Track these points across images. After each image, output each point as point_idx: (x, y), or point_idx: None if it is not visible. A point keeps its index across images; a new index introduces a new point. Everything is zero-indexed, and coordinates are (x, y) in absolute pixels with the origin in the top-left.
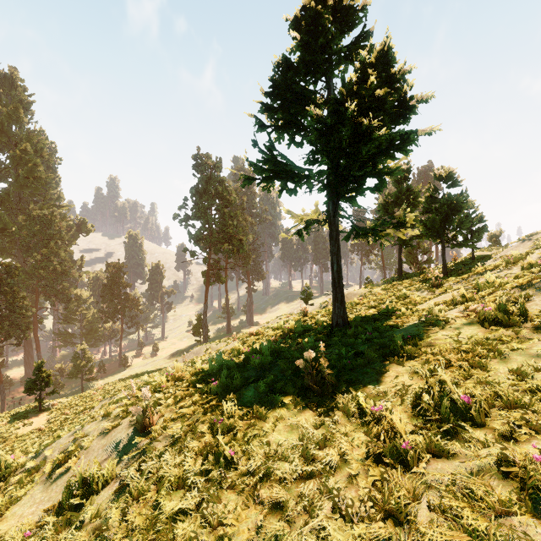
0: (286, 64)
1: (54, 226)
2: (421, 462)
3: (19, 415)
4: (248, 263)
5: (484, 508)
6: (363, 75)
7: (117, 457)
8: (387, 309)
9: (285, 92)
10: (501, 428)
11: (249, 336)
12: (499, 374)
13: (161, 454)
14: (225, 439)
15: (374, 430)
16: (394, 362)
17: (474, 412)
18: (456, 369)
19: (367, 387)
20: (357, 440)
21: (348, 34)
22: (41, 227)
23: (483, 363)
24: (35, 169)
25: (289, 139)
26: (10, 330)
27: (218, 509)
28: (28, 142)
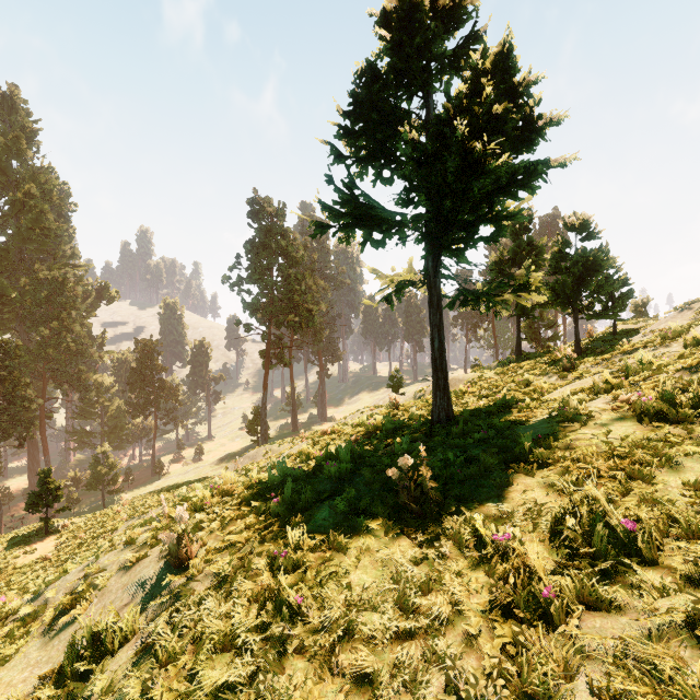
0: (371, 73)
1: (67, 292)
2: (571, 618)
3: (18, 539)
4: (319, 340)
5: (677, 694)
6: (475, 86)
7: (141, 602)
8: (505, 400)
9: (369, 111)
10: (684, 569)
11: (322, 435)
12: (669, 488)
13: (201, 599)
14: (289, 580)
15: (500, 569)
16: (520, 471)
17: (642, 544)
18: (607, 482)
19: (484, 506)
20: (475, 582)
21: (453, 35)
22: (50, 294)
23: (646, 474)
24: (43, 217)
25: (375, 174)
26: (9, 427)
27: (280, 682)
28: (33, 182)
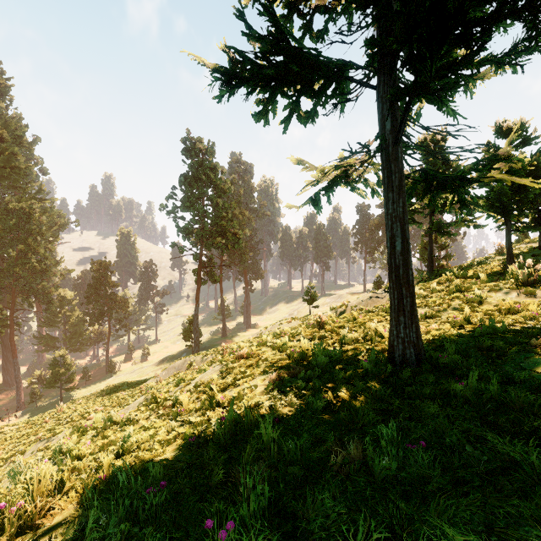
0: None
1: (33, 221)
2: None
3: None
4: (244, 261)
5: None
6: None
7: None
8: (492, 327)
9: None
10: None
11: (238, 358)
12: None
13: None
14: None
15: None
16: None
17: None
18: None
19: None
20: None
21: None
22: (18, 221)
23: None
24: (13, 158)
25: (302, 24)
26: None
27: None
28: (5, 129)
